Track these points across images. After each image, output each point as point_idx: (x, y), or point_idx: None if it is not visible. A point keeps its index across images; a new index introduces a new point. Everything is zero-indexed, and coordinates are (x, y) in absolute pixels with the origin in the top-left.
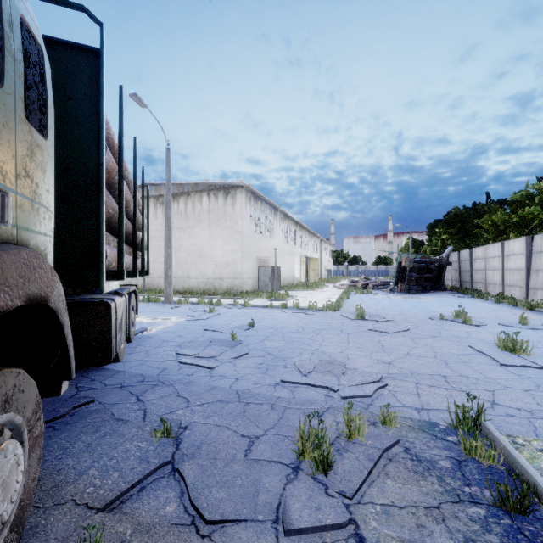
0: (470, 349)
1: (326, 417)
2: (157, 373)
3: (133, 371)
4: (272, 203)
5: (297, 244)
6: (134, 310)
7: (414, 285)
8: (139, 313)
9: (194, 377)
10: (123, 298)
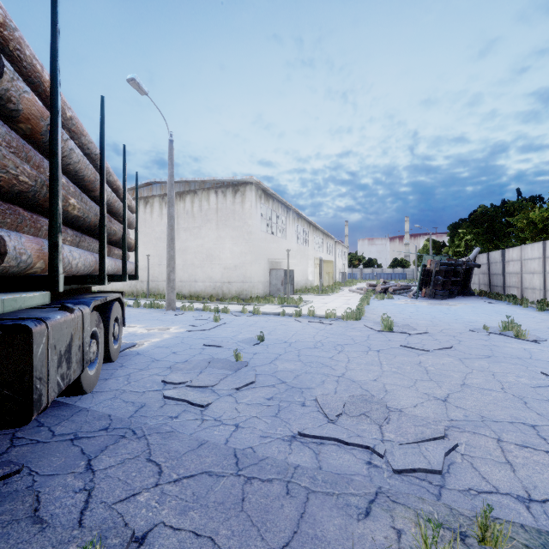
0: (545, 378)
1: (376, 516)
2: (130, 414)
3: (100, 409)
4: (285, 201)
5: (310, 246)
6: (119, 321)
7: (440, 290)
8: (136, 321)
9: (179, 421)
10: (75, 314)
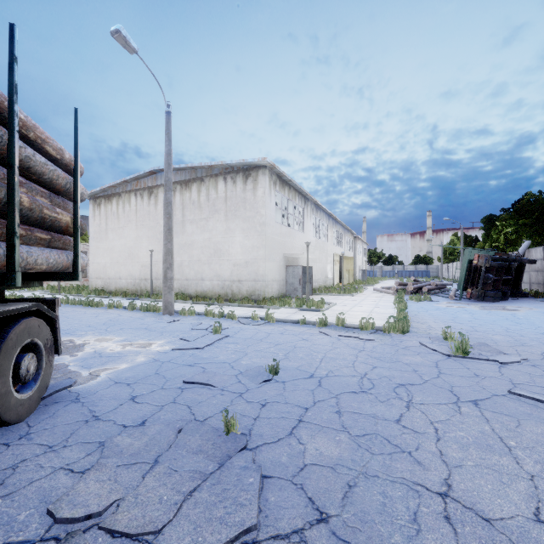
0: None
1: None
2: None
3: None
4: (302, 190)
5: (330, 241)
6: (41, 348)
7: (489, 290)
8: (117, 331)
9: None
10: None
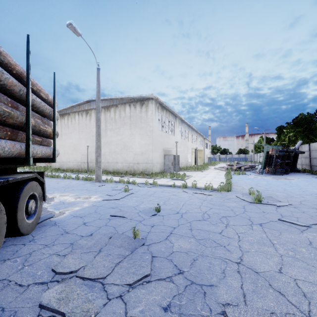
0: None
1: None
2: None
3: None
4: (173, 111)
5: (189, 140)
6: (37, 197)
7: (278, 168)
8: (71, 191)
9: None
10: None
